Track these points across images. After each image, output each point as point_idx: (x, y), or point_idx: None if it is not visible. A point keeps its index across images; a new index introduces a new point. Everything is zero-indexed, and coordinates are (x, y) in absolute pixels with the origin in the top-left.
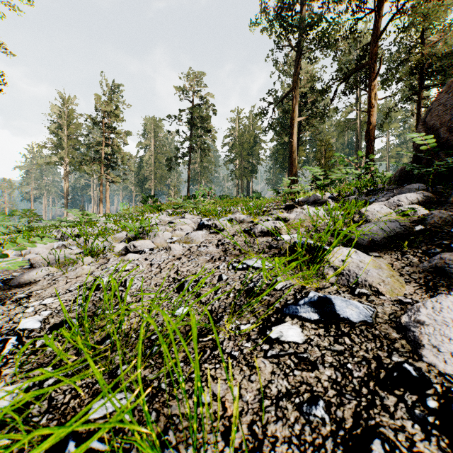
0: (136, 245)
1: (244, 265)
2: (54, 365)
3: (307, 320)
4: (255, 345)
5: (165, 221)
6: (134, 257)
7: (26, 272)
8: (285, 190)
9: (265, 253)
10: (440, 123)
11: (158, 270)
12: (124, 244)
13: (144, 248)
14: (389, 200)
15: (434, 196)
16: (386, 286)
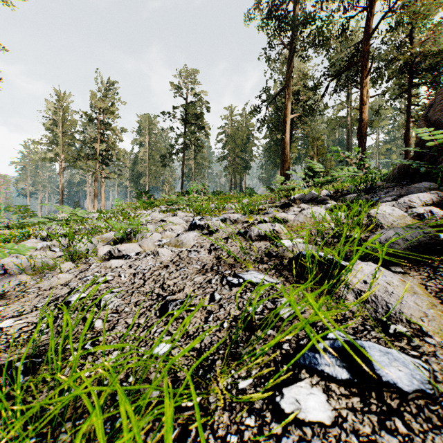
0: (121, 249)
1: (240, 279)
2: None
3: (332, 378)
4: (260, 422)
5: (157, 219)
6: (118, 263)
7: None
8: (280, 187)
9: (264, 262)
10: None
11: (142, 281)
12: (110, 247)
13: (129, 253)
14: (399, 201)
15: None
16: (431, 322)
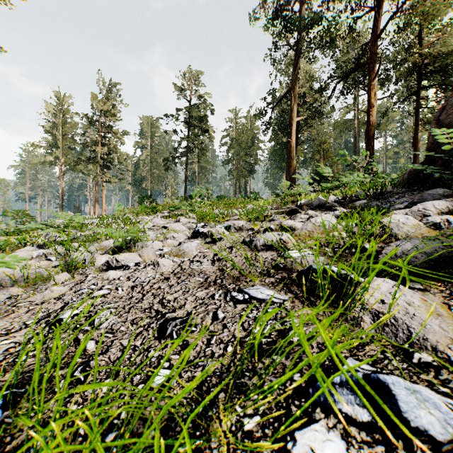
0: (120, 259)
1: (246, 295)
2: None
3: (351, 420)
4: None
5: (159, 225)
6: (115, 275)
7: None
8: (286, 192)
9: (271, 276)
10: None
11: (140, 295)
12: (108, 256)
13: (128, 263)
14: (412, 208)
15: None
16: None
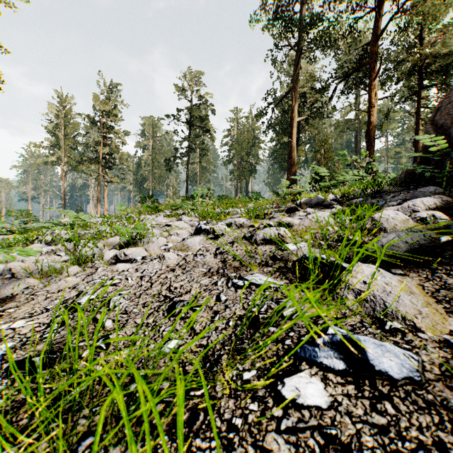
0: (127, 253)
1: (246, 281)
2: (0, 430)
3: (330, 369)
4: (263, 407)
5: (162, 224)
6: (124, 267)
7: (3, 284)
8: (286, 191)
9: (269, 265)
10: (451, 122)
11: (149, 284)
12: (115, 251)
13: (135, 257)
14: (403, 205)
15: (452, 201)
16: (425, 319)
